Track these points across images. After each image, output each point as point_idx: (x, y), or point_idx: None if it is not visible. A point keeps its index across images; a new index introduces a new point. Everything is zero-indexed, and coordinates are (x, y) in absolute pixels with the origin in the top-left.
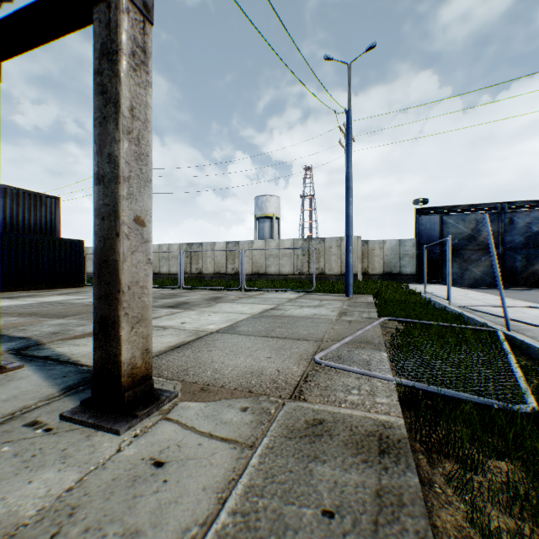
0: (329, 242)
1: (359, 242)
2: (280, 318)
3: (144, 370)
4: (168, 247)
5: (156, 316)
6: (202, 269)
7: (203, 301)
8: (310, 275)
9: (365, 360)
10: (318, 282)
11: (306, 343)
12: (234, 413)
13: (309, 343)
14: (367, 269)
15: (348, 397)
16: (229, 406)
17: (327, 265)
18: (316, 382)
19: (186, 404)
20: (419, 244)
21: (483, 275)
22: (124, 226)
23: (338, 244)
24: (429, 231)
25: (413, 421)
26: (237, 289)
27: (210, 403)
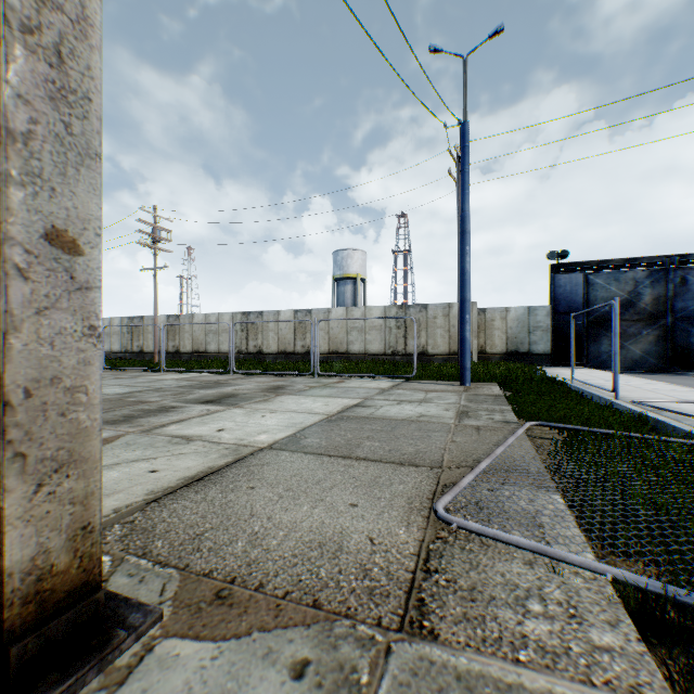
0: (433, 311)
1: (474, 309)
2: (368, 422)
3: (78, 575)
4: (218, 317)
5: (183, 417)
6: (262, 347)
7: (258, 393)
8: (407, 355)
9: (527, 511)
10: (419, 365)
11: (416, 471)
12: (275, 687)
13: (420, 471)
14: (484, 347)
15: (526, 627)
16: (266, 656)
17: (430, 342)
18: (448, 575)
19: (172, 648)
20: (556, 313)
21: (645, 355)
22: (11, 248)
23: (445, 313)
24: (570, 295)
25: (678, 688)
26: (309, 374)
27: (227, 645)
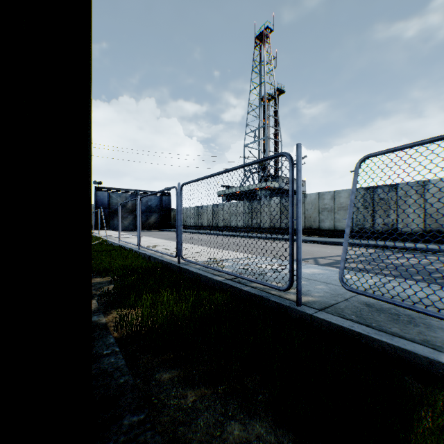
0: None
1: None
2: None
3: None
4: None
5: None
6: None
7: None
8: None
9: None
10: None
11: None
12: None
13: None
14: None
15: None
16: None
17: None
18: None
19: None
20: (97, 207)
21: (130, 225)
22: None
23: None
24: (103, 200)
25: None
26: None
27: None
